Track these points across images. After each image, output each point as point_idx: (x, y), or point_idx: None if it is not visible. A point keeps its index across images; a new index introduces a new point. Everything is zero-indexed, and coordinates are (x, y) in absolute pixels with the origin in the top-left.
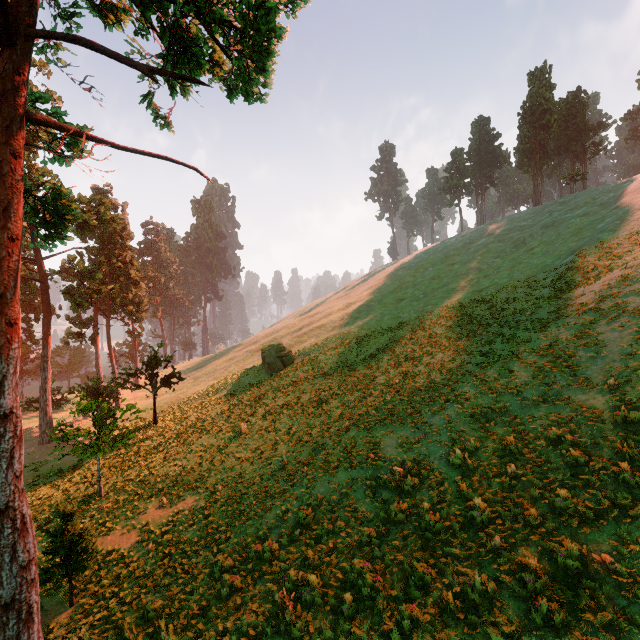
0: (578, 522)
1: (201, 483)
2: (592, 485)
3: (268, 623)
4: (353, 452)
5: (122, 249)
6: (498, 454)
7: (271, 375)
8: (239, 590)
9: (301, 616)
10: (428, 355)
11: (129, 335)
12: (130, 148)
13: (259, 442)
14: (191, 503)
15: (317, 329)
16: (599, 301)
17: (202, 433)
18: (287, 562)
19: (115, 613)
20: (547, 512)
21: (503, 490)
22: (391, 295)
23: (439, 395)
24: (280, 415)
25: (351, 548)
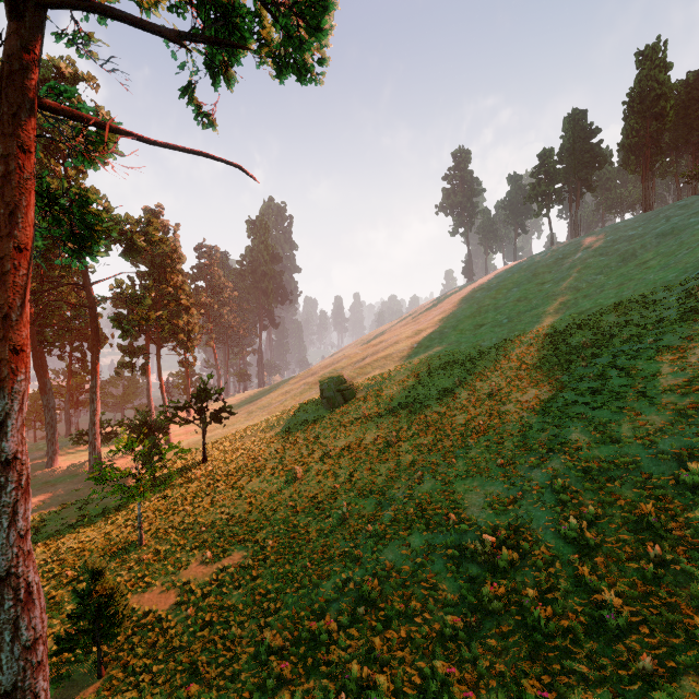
0: None
1: (250, 536)
2: None
3: None
4: (429, 510)
5: (173, 273)
6: (630, 527)
7: (330, 411)
8: (289, 682)
9: None
10: (518, 391)
11: (181, 365)
12: (162, 142)
13: (316, 489)
14: (238, 560)
15: (382, 359)
16: None
17: (253, 476)
18: (348, 651)
19: (145, 695)
20: None
21: (645, 581)
22: (468, 320)
23: (538, 442)
24: (340, 458)
25: (430, 641)
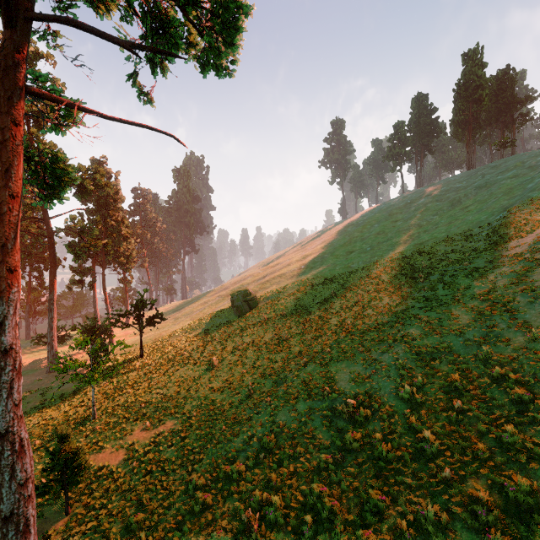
0: (526, 457)
1: (179, 409)
2: (538, 422)
3: (236, 539)
4: (311, 385)
5: (115, 210)
6: (444, 390)
7: (239, 316)
8: (210, 507)
9: (265, 535)
10: (376, 300)
11: (121, 282)
12: (116, 118)
13: (228, 374)
14: (170, 426)
15: (278, 277)
16: (534, 252)
17: (180, 366)
18: (253, 483)
19: (103, 523)
20: (494, 446)
21: (450, 424)
22: (342, 248)
23: (387, 335)
24: (246, 351)
25: (310, 472)
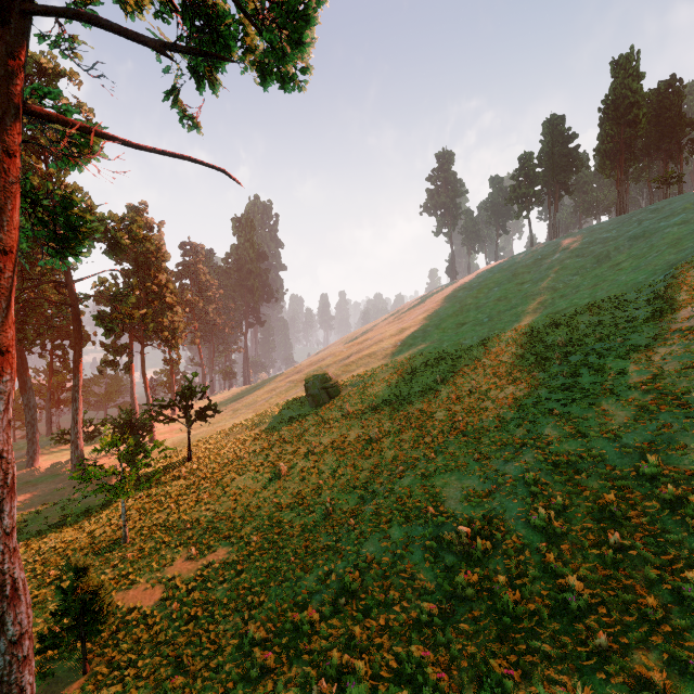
0: None
1: (234, 532)
2: None
3: None
4: (409, 504)
5: (157, 271)
6: (594, 516)
7: (315, 408)
8: (272, 671)
9: None
10: (496, 388)
11: (166, 363)
12: (147, 147)
13: (300, 486)
14: (222, 555)
15: (367, 357)
16: None
17: (238, 473)
18: (329, 639)
19: (130, 689)
20: (671, 602)
21: (605, 566)
22: (450, 319)
23: (513, 437)
24: (324, 455)
25: (407, 628)
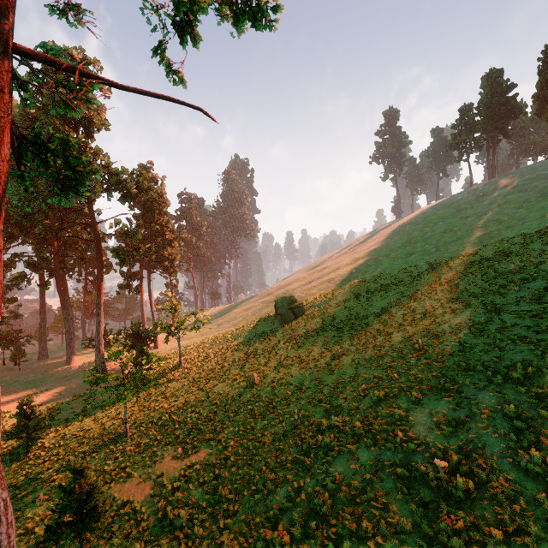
0: None
1: (214, 435)
2: None
3: None
4: (375, 425)
5: (159, 214)
6: None
7: (283, 325)
8: None
9: None
10: (451, 312)
11: (167, 286)
12: (130, 87)
13: (271, 395)
14: (203, 457)
15: (326, 282)
16: None
17: (219, 380)
18: None
19: None
20: None
21: None
22: (400, 249)
23: (481, 363)
24: (292, 368)
25: None
